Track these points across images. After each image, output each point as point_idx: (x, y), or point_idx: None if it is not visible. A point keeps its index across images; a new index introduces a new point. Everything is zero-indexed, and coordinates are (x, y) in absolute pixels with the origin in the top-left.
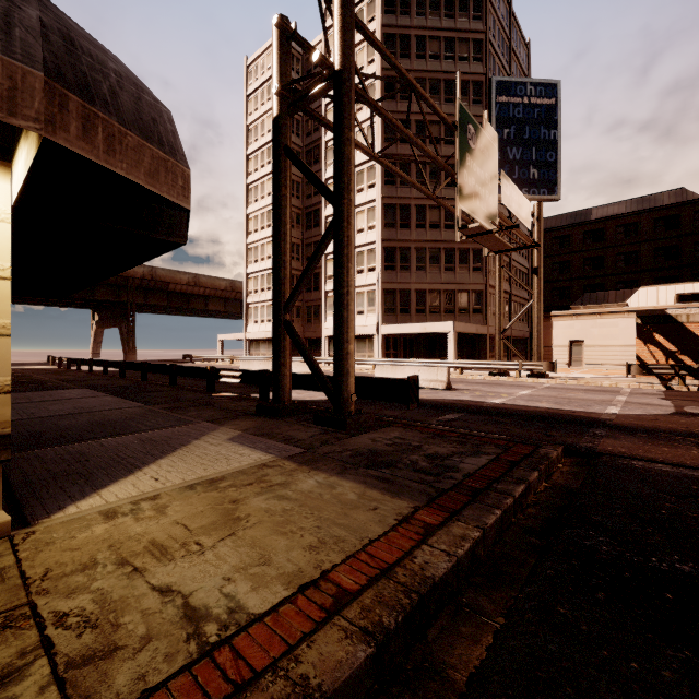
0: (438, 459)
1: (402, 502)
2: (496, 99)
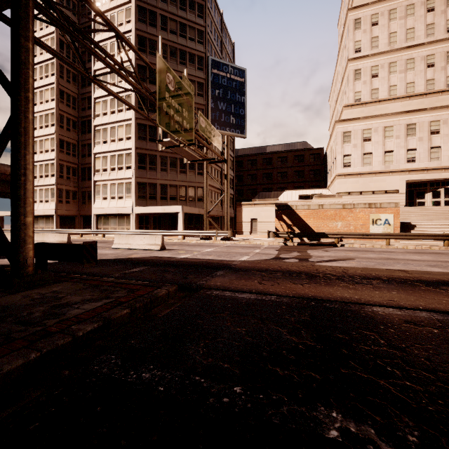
0: (60, 307)
1: None
2: (211, 70)
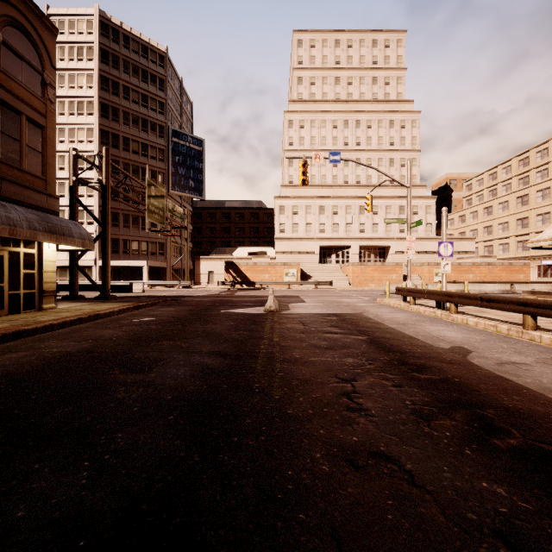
0: (140, 300)
1: (133, 303)
2: (172, 139)
